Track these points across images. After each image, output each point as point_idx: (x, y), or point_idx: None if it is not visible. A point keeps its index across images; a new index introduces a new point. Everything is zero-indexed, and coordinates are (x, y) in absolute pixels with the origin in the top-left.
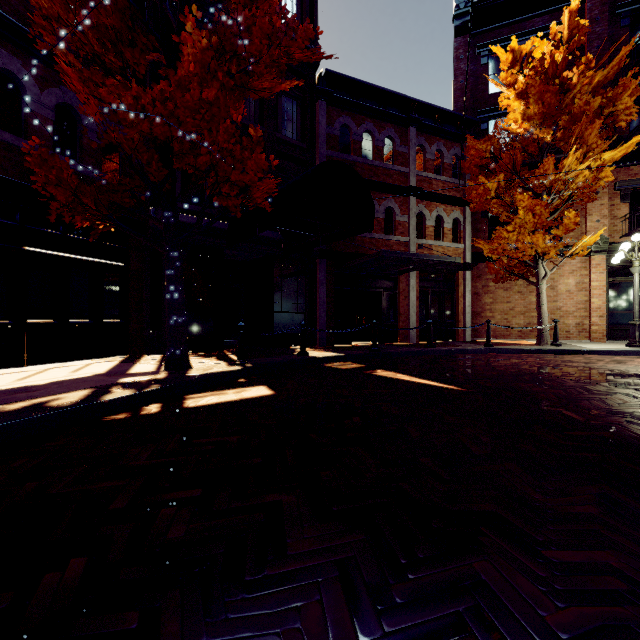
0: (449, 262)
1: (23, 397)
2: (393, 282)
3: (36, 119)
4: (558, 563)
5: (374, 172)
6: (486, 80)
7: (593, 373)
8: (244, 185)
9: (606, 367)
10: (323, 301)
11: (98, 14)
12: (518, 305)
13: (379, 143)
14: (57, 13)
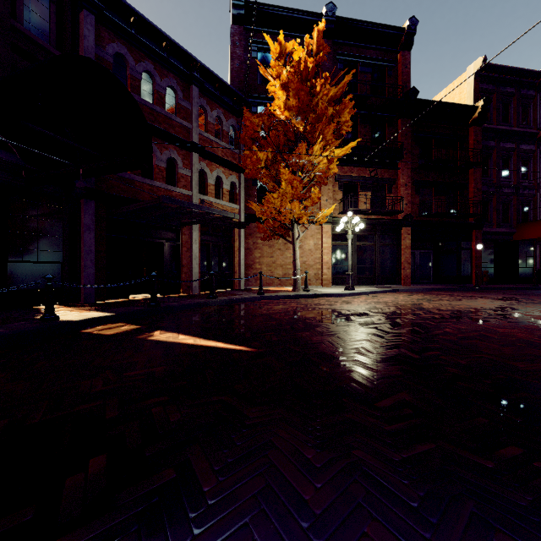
0: (229, 218)
1: None
2: (176, 233)
3: None
4: None
5: (155, 117)
6: (256, 71)
7: (340, 314)
8: None
9: (344, 308)
10: (90, 249)
11: None
12: (279, 259)
13: (161, 89)
14: None
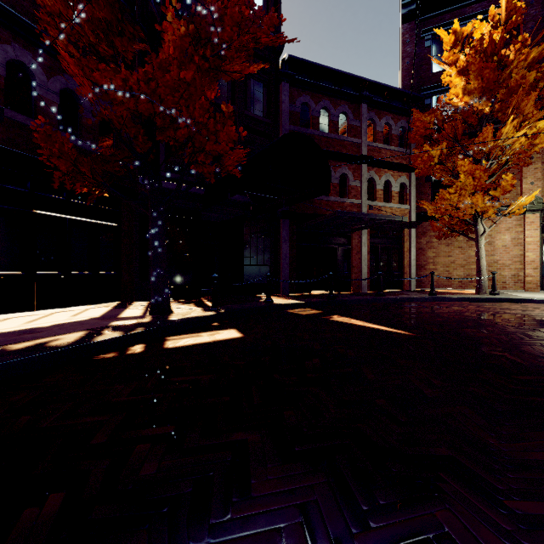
0: (397, 221)
1: (28, 338)
2: (347, 239)
3: (44, 102)
4: (522, 515)
5: (330, 143)
6: (429, 61)
7: (531, 320)
8: (217, 154)
9: (542, 314)
10: (286, 255)
11: (92, 9)
12: (458, 259)
13: (335, 118)
14: (58, 10)
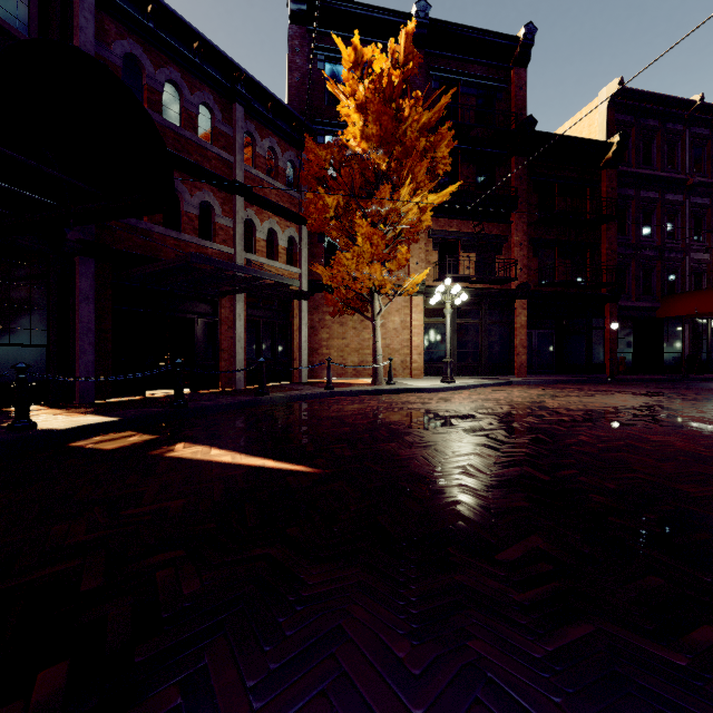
0: (286, 285)
1: None
2: (212, 306)
3: None
4: None
5: (183, 145)
6: (323, 89)
7: (437, 417)
8: None
9: (441, 407)
10: (89, 327)
11: None
12: (353, 342)
13: (191, 107)
14: None
